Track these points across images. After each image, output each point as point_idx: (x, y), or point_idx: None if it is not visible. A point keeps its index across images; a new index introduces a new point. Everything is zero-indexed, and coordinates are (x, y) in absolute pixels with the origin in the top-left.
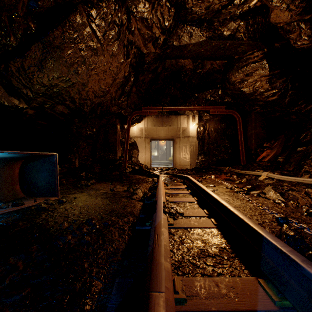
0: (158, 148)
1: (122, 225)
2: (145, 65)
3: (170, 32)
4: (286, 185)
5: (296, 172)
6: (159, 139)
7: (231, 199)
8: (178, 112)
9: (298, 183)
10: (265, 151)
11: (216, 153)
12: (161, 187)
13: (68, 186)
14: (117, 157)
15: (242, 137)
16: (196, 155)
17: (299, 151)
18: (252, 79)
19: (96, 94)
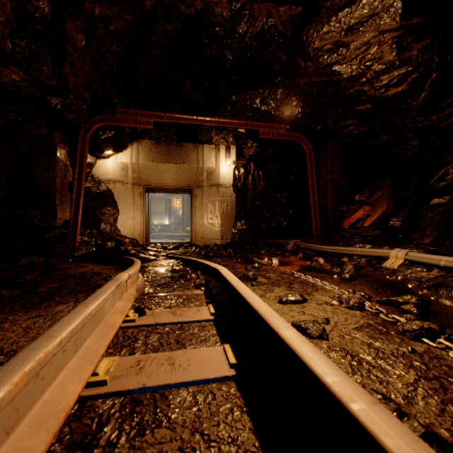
0: (171, 213)
1: None
2: None
3: None
4: None
5: None
6: (164, 189)
7: None
8: (200, 139)
9: None
10: (360, 209)
11: (268, 216)
12: None
13: None
14: (57, 220)
15: (315, 185)
16: (232, 219)
17: (436, 206)
18: (360, 42)
19: None
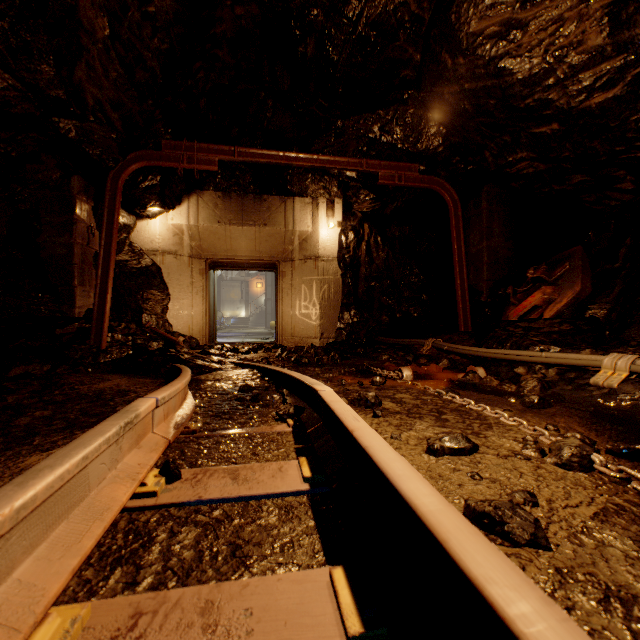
0: (249, 301)
1: None
2: None
3: None
4: None
5: None
6: (237, 265)
7: None
8: (289, 189)
9: None
10: (536, 291)
11: (390, 304)
12: None
13: None
14: (76, 309)
15: (463, 256)
16: (336, 308)
17: None
18: (547, 17)
19: None
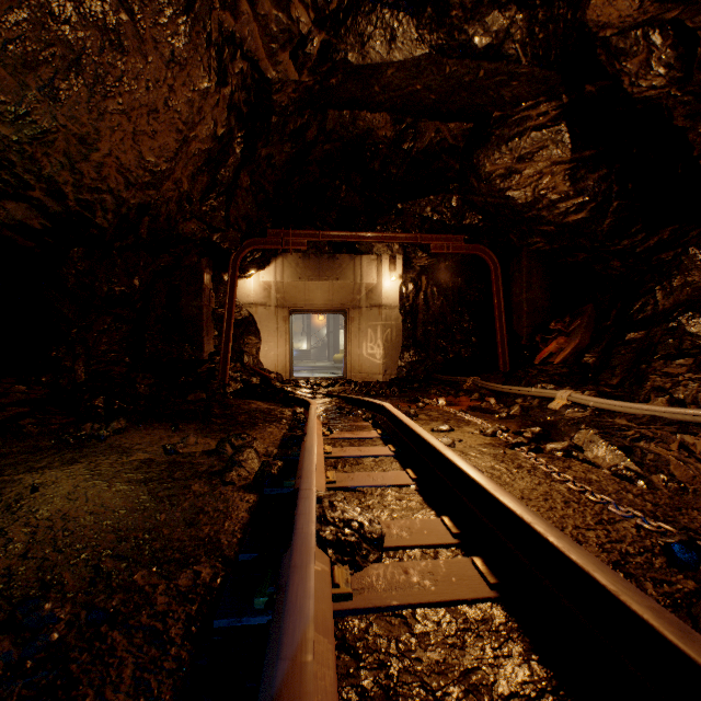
0: (310, 334)
1: (162, 613)
2: (274, 115)
3: (338, 24)
4: (624, 423)
5: (630, 389)
6: (312, 310)
7: (505, 469)
8: (357, 248)
9: (654, 419)
10: (554, 340)
11: (444, 345)
12: (312, 445)
13: (38, 441)
14: (204, 354)
15: (502, 309)
16: (398, 349)
17: (630, 341)
18: (533, 170)
19: (131, 179)
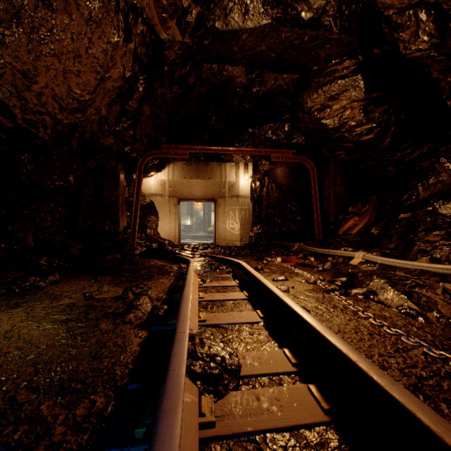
0: (192, 215)
1: (57, 444)
2: (166, 65)
3: (209, 0)
4: (403, 275)
5: (403, 251)
6: (193, 199)
7: (325, 308)
8: (223, 158)
9: (423, 272)
10: (351, 219)
11: (279, 222)
12: (188, 294)
13: None
14: (120, 227)
15: (317, 198)
16: (249, 224)
17: (402, 219)
18: (339, 105)
19: (64, 105)
